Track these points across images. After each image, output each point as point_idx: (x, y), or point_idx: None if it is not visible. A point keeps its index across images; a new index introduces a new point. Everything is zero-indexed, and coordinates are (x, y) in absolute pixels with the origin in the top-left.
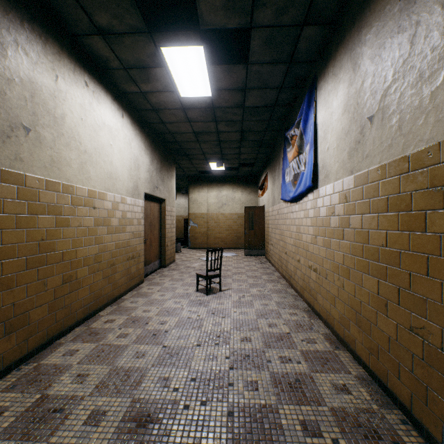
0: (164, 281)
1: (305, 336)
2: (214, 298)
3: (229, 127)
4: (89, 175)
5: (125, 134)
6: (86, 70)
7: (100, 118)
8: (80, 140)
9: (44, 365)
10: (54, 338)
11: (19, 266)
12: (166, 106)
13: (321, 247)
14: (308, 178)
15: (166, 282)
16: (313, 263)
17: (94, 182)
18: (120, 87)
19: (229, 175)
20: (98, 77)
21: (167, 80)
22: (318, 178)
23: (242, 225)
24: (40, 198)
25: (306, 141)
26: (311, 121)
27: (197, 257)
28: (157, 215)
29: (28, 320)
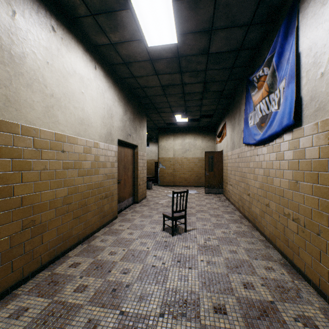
0: (135, 217)
1: (297, 311)
2: (179, 240)
3: (193, 78)
4: (57, 119)
5: (98, 84)
6: (53, 15)
7: (69, 66)
8: (46, 83)
9: None
10: (10, 288)
11: None
12: (135, 58)
13: (308, 195)
14: (286, 116)
15: (136, 219)
16: (292, 212)
17: (62, 126)
18: (91, 40)
19: (191, 126)
20: (67, 25)
21: (133, 26)
22: (302, 114)
23: (202, 167)
24: None
25: (281, 77)
26: (288, 52)
27: (165, 193)
28: (131, 159)
29: None
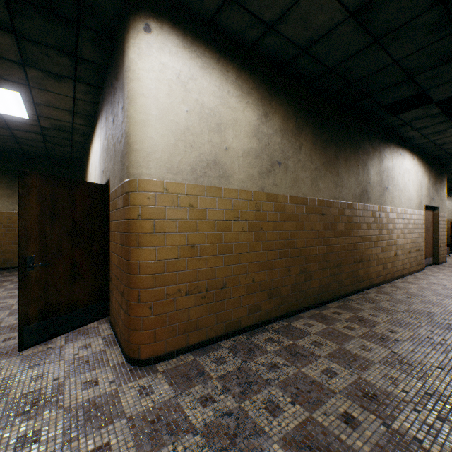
0: (443, 271)
1: None
2: None
3: None
4: (401, 201)
5: (414, 169)
6: (400, 146)
7: (404, 168)
8: (398, 184)
9: (396, 285)
10: (391, 279)
11: (384, 244)
12: (449, 141)
13: None
14: None
15: (446, 272)
16: None
17: (402, 204)
18: (413, 143)
19: None
20: (403, 146)
21: None
22: None
23: None
24: (388, 216)
25: None
26: None
27: None
28: (430, 220)
29: (386, 267)
